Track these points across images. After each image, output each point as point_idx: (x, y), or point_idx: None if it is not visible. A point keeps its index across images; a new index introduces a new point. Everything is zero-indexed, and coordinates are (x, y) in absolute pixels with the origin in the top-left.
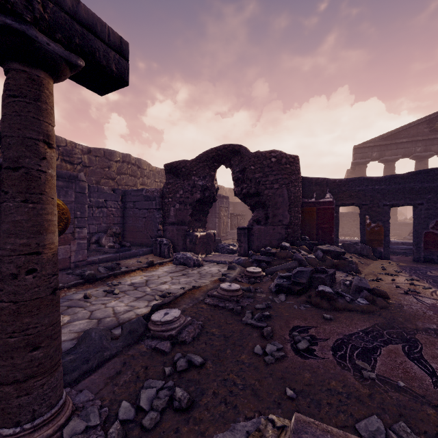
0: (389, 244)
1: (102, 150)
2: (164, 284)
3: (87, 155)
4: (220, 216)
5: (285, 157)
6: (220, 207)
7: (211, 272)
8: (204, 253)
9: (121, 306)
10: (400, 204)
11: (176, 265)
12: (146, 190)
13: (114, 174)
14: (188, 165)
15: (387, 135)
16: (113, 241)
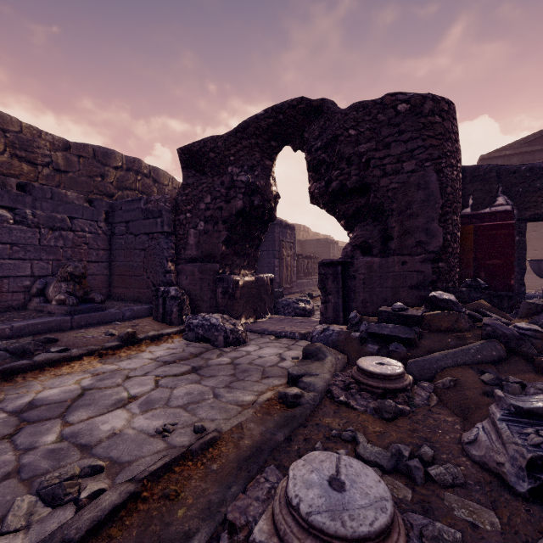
0: None
1: (91, 148)
2: (121, 407)
3: (62, 152)
4: (281, 256)
5: (430, 97)
6: (281, 242)
7: (262, 360)
8: (251, 315)
9: None
10: None
11: (188, 341)
12: (146, 200)
13: (112, 187)
14: (220, 144)
15: (534, 138)
16: (68, 290)
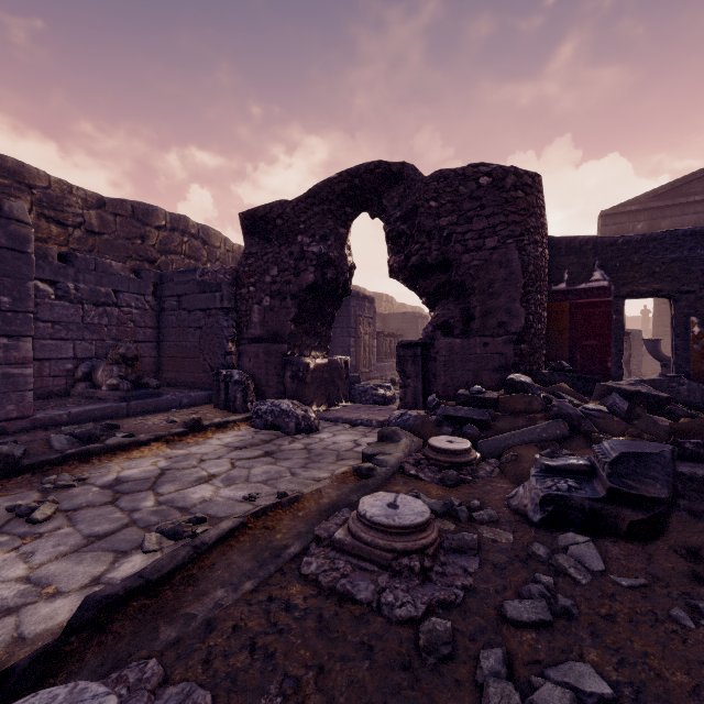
0: None
1: (129, 204)
2: (204, 483)
3: (96, 210)
4: (357, 334)
5: (512, 171)
6: (357, 317)
7: (337, 446)
8: (324, 403)
9: (4, 580)
10: None
11: (256, 428)
12: (202, 271)
13: (154, 251)
14: (289, 211)
15: (664, 191)
16: (120, 374)
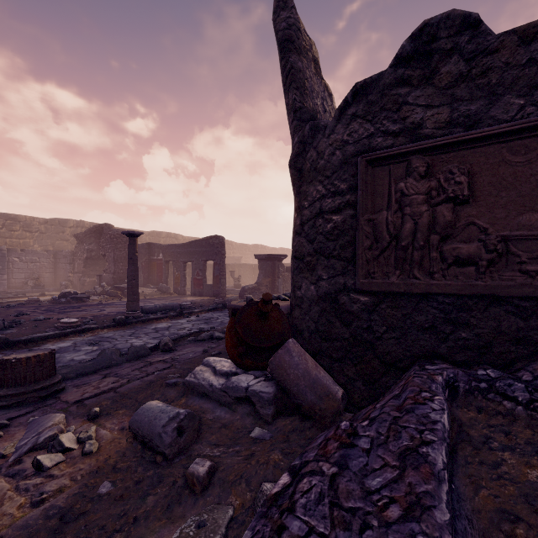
0: (183, 285)
1: (58, 220)
2: None
3: (44, 225)
4: None
5: (113, 234)
6: None
7: None
8: None
9: None
10: (187, 261)
11: None
12: (65, 251)
13: (68, 236)
14: (81, 236)
15: None
16: (33, 283)
